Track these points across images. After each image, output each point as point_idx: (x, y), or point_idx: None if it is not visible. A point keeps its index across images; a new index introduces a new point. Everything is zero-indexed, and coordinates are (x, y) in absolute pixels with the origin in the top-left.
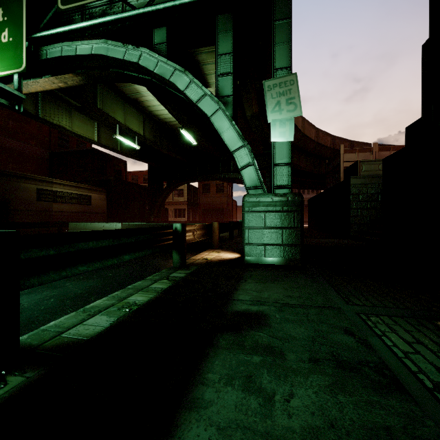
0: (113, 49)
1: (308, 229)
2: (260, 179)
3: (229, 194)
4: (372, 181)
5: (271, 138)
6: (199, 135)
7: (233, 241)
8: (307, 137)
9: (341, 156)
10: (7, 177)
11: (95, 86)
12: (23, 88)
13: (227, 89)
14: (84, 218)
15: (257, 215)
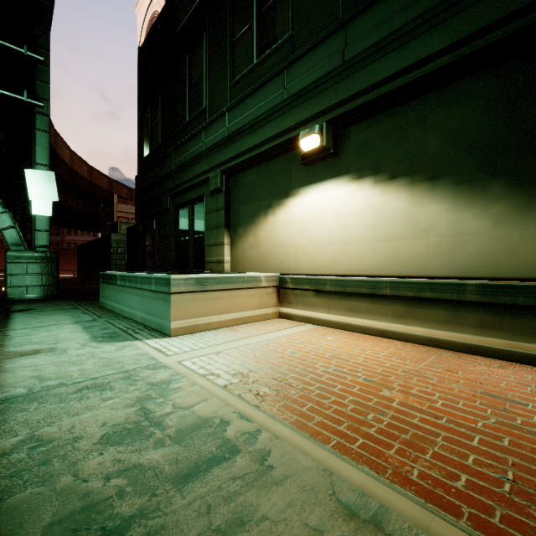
0: None
1: (78, 278)
2: (22, 239)
3: None
4: None
5: (32, 211)
6: None
7: None
8: (78, 174)
9: (115, 205)
10: None
11: None
12: None
13: None
14: None
15: (20, 265)
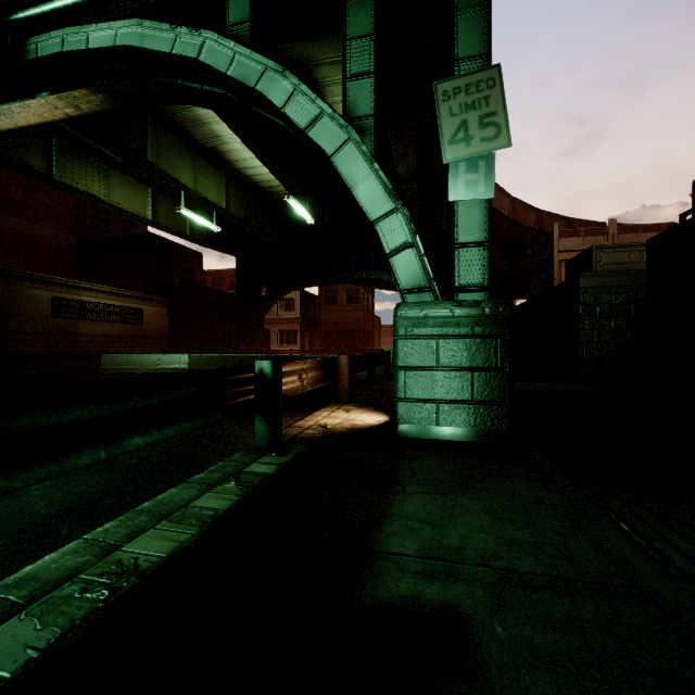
0: (153, 36)
1: None
2: (427, 274)
3: (369, 306)
4: (620, 281)
5: (449, 193)
6: (317, 207)
7: (375, 387)
8: (497, 212)
9: (554, 242)
10: (0, 277)
11: (144, 126)
12: (4, 118)
13: (363, 103)
14: (132, 345)
15: (422, 343)
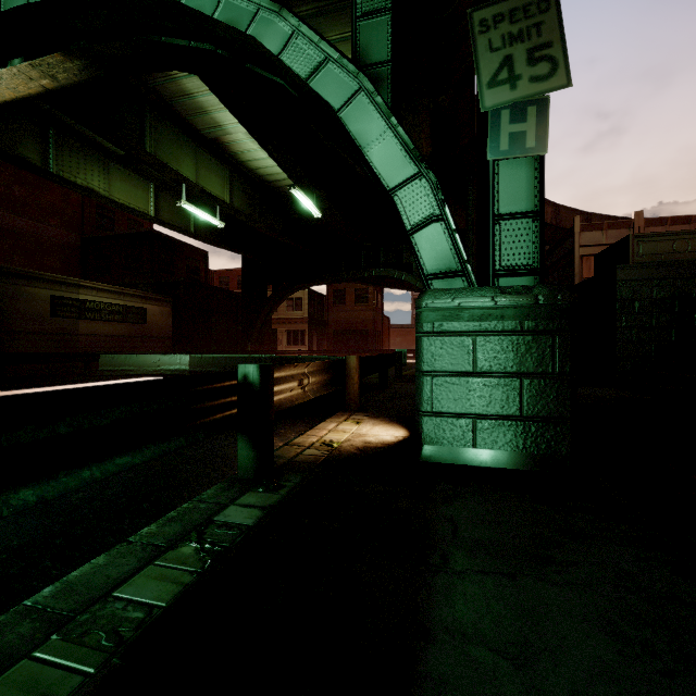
0: None
1: None
2: (459, 254)
3: (378, 305)
4: (662, 273)
5: (488, 150)
6: (325, 200)
7: (387, 392)
8: None
9: (575, 236)
10: None
11: (143, 115)
12: None
13: (377, 47)
14: (135, 345)
15: (454, 342)
